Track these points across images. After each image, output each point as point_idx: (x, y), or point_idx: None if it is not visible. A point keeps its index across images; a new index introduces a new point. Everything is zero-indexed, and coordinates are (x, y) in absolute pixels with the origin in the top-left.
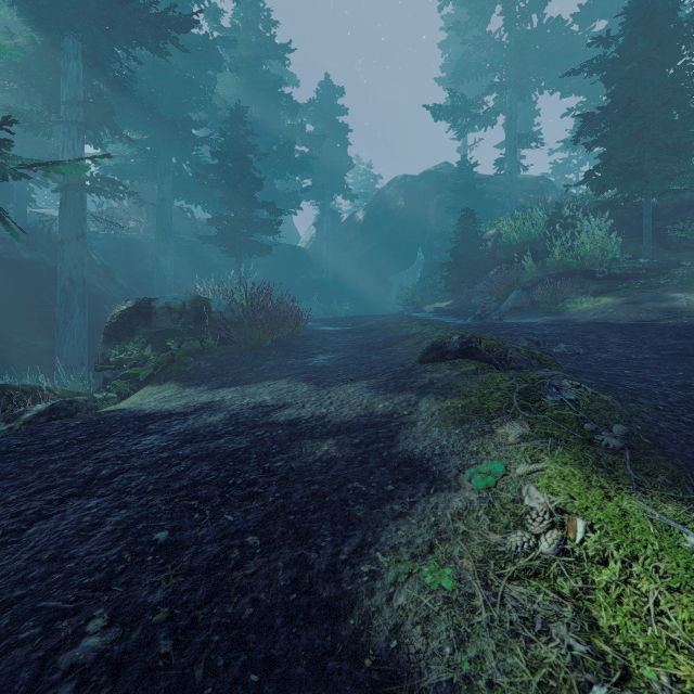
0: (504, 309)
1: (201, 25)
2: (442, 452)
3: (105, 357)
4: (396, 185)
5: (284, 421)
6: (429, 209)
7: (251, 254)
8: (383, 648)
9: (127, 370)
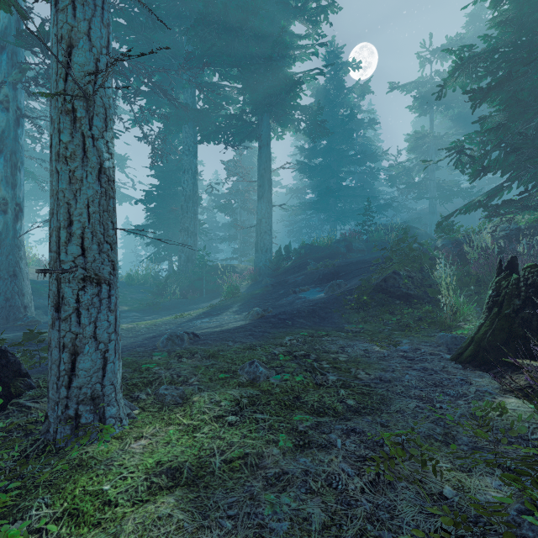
0: None
1: None
2: None
3: None
4: None
5: None
6: None
7: None
8: None
9: None
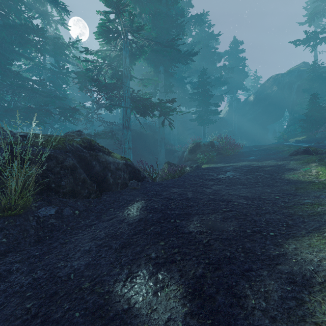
0: None
1: (185, 39)
2: (296, 167)
3: (189, 158)
4: (271, 80)
5: (255, 166)
6: (292, 90)
7: (208, 124)
8: (287, 178)
9: (200, 160)
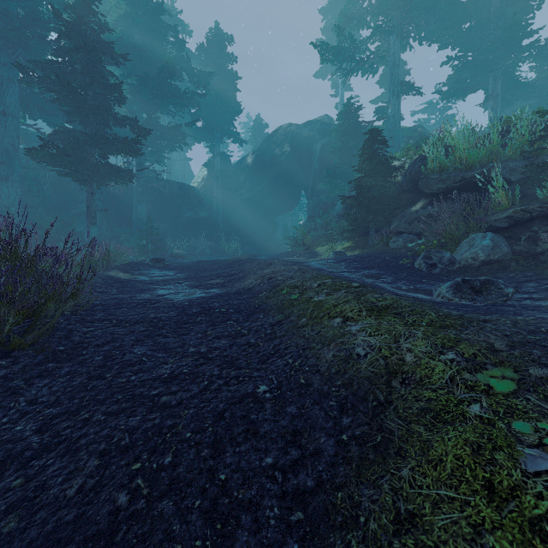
0: (468, 263)
1: None
2: None
3: None
4: (282, 133)
5: None
6: (314, 154)
7: (106, 180)
8: None
9: None
